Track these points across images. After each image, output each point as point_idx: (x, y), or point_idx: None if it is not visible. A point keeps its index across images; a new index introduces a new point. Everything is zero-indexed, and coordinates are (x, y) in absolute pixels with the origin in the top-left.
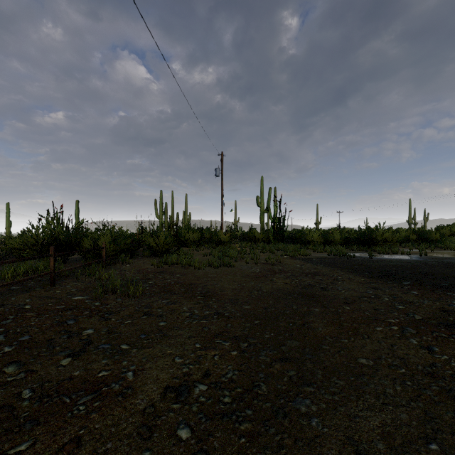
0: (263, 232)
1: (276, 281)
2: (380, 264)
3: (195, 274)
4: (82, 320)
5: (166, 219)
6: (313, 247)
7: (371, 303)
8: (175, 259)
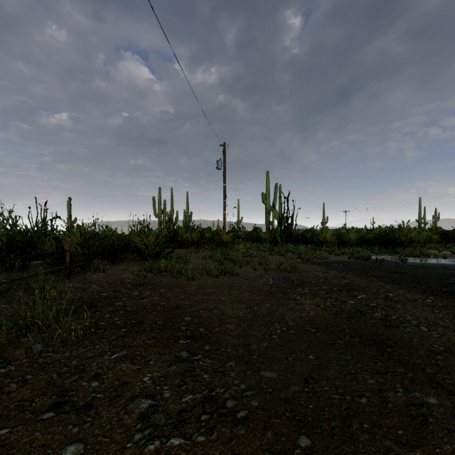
0: (269, 232)
1: (302, 301)
2: (427, 272)
3: (186, 288)
4: None
5: (164, 218)
6: (326, 248)
7: None
8: (163, 265)
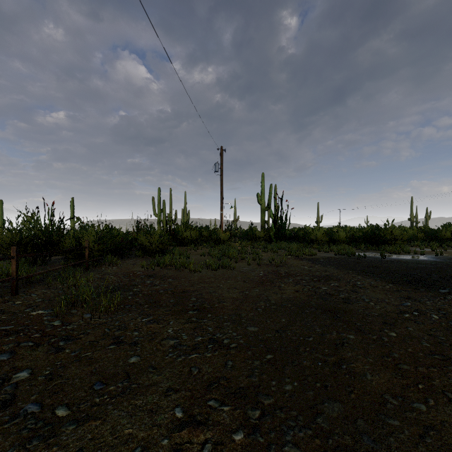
0: (264, 231)
1: (285, 287)
2: (398, 266)
3: (190, 279)
4: (21, 353)
5: (163, 217)
6: (317, 246)
7: (419, 324)
8: (168, 260)
